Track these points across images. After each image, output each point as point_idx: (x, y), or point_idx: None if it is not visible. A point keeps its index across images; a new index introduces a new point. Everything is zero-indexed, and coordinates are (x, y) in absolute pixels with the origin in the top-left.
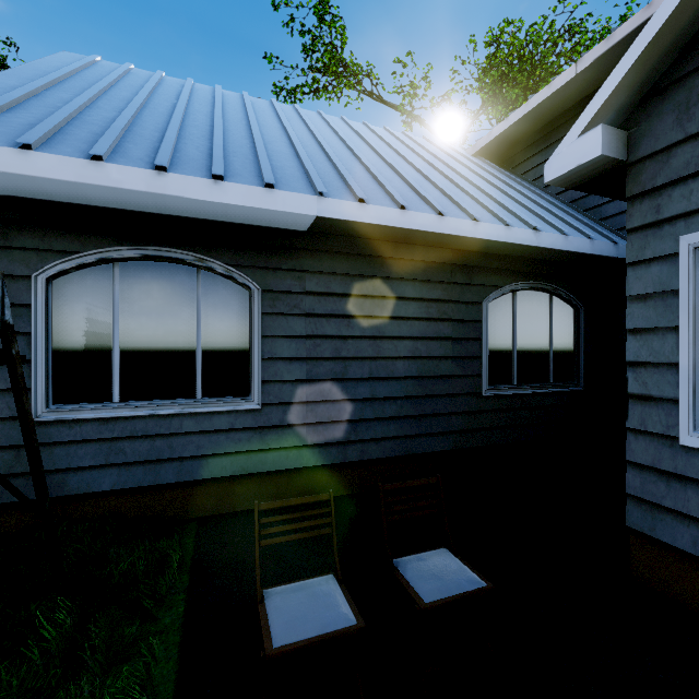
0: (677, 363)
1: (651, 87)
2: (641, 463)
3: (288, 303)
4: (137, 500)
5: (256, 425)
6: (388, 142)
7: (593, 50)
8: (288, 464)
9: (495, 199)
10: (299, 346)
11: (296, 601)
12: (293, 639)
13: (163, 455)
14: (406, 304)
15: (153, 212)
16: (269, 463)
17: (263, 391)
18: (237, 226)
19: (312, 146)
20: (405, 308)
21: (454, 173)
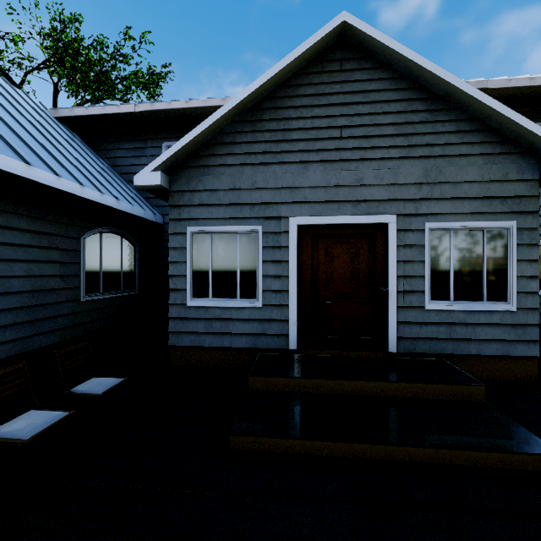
0: (186, 275)
1: (178, 164)
2: (174, 317)
3: None
4: None
5: None
6: None
7: (144, 105)
8: None
9: (88, 169)
10: None
11: (21, 424)
12: (36, 432)
13: None
14: (22, 234)
15: None
16: None
17: None
18: None
19: None
20: (21, 237)
21: (49, 134)
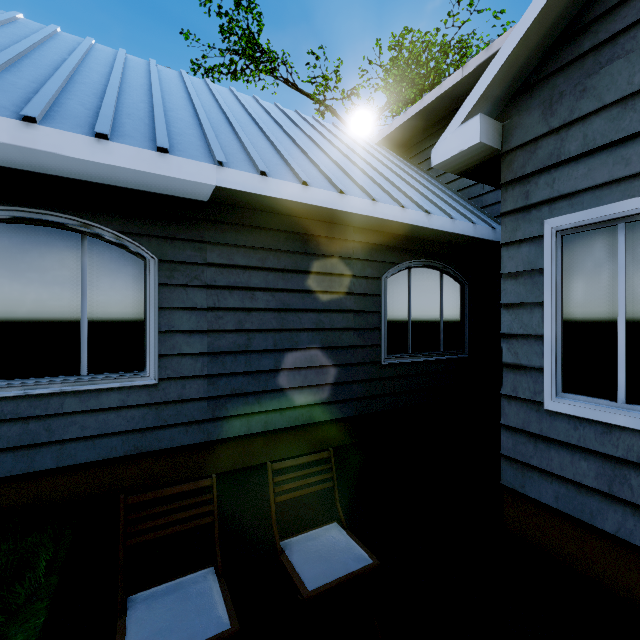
0: (543, 335)
1: (521, 84)
2: (513, 426)
3: (188, 274)
4: (5, 492)
5: (151, 401)
6: (297, 123)
7: (476, 58)
8: (188, 440)
9: (393, 183)
10: (200, 319)
11: (163, 608)
12: None
13: (38, 439)
14: (310, 277)
15: (26, 169)
16: (166, 440)
17: (160, 365)
18: (130, 192)
19: (219, 119)
20: (309, 282)
21: (358, 157)
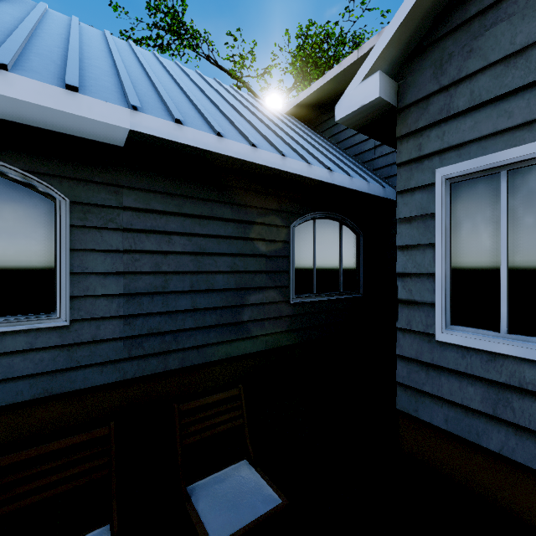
0: (434, 273)
1: (415, 47)
2: (408, 356)
3: (103, 216)
4: None
5: (62, 343)
6: (215, 88)
7: (369, 41)
8: (103, 380)
9: (300, 144)
10: (116, 261)
11: None
12: None
13: None
14: (226, 224)
15: None
16: (79, 381)
17: (72, 307)
18: (38, 131)
19: (138, 73)
20: (225, 228)
21: (270, 121)
